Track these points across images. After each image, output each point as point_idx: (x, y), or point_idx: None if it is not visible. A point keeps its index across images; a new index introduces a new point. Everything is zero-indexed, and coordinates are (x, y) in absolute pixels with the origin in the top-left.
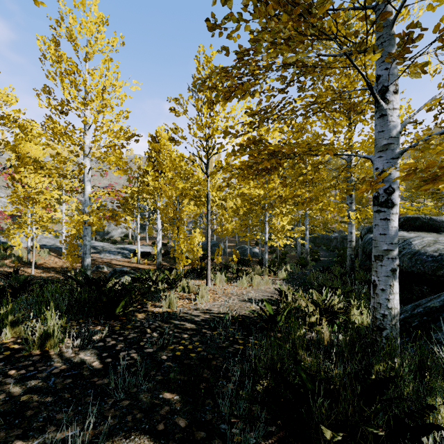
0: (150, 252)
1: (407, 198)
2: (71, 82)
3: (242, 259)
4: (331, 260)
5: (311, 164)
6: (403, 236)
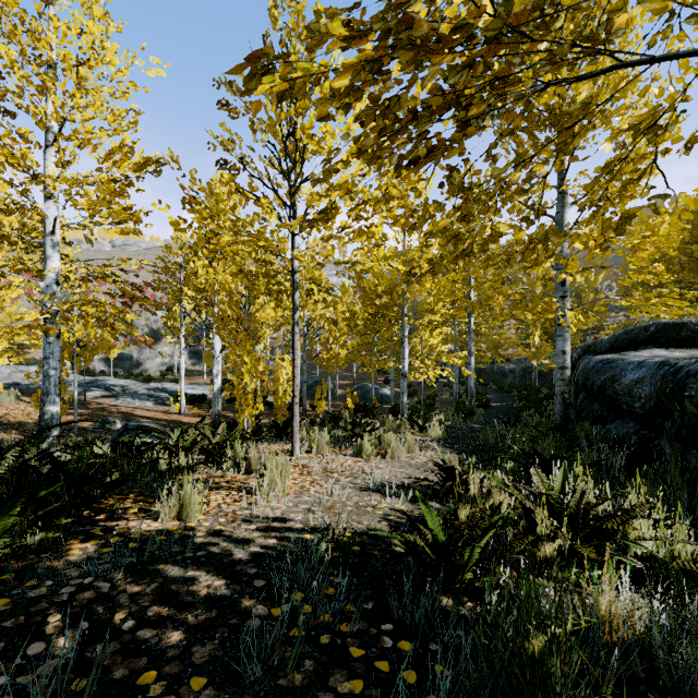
0: (205, 394)
1: (619, 310)
2: (7, 37)
3: (363, 405)
4: (508, 406)
5: (559, 115)
6: (666, 356)
